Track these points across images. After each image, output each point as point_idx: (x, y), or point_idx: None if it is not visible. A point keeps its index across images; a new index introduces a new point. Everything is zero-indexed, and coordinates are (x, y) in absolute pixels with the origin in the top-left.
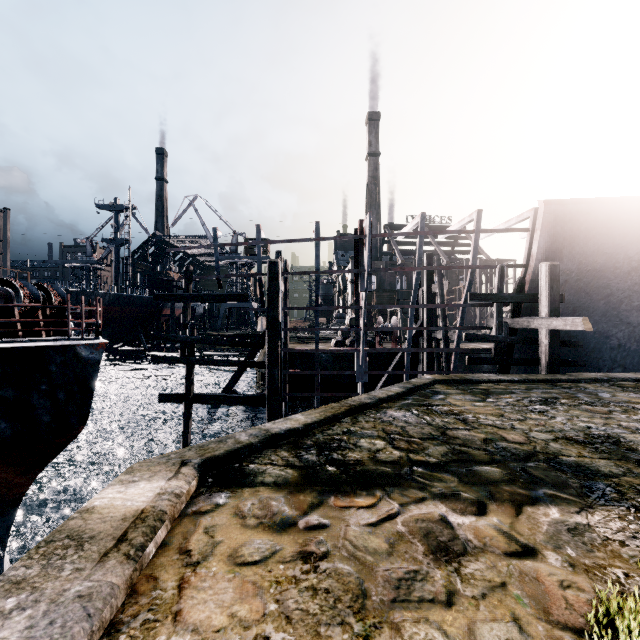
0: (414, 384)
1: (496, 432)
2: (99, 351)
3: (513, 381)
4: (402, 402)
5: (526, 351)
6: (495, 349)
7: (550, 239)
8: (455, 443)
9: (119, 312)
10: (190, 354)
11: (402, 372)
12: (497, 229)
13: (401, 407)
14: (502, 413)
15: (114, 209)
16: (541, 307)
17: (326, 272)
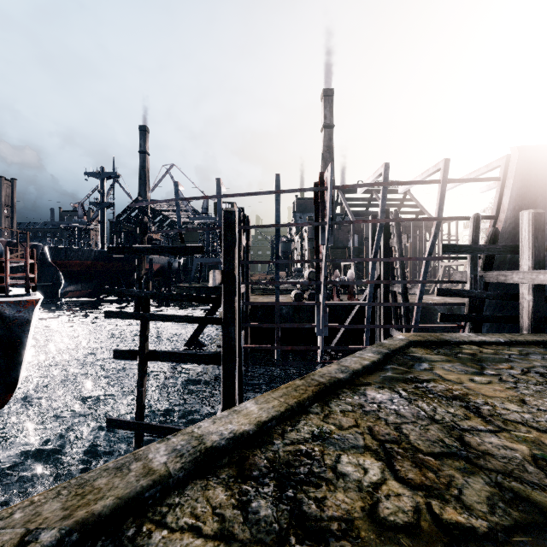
0: (389, 348)
1: (540, 440)
2: (28, 309)
3: (499, 343)
4: (381, 375)
5: (492, 305)
6: (470, 305)
7: (524, 188)
8: (493, 469)
9: (104, 266)
10: (144, 309)
11: (363, 326)
12: (465, 179)
13: (382, 384)
14: (521, 397)
15: (100, 176)
16: (522, 259)
17: (286, 225)
